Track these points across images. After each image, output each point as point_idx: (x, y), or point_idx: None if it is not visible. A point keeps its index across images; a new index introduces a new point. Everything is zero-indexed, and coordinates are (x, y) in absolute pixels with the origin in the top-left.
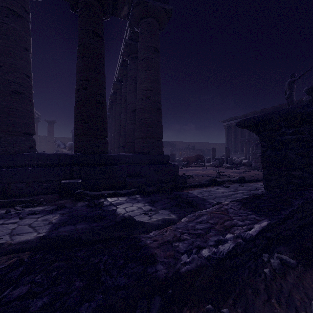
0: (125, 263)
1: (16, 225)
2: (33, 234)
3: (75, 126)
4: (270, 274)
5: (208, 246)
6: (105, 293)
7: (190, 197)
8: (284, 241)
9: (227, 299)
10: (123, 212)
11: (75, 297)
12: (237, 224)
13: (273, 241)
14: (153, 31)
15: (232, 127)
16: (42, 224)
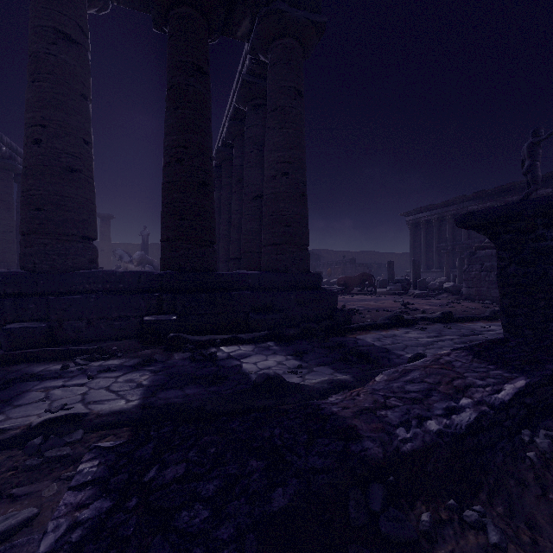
0: (311, 439)
1: (86, 388)
2: (121, 402)
3: (163, 225)
4: (537, 460)
5: (434, 416)
6: (300, 477)
7: (363, 347)
8: (552, 413)
9: (475, 493)
10: (255, 369)
11: (260, 479)
12: (476, 384)
13: (535, 412)
14: (293, 61)
15: (422, 224)
16: (128, 387)
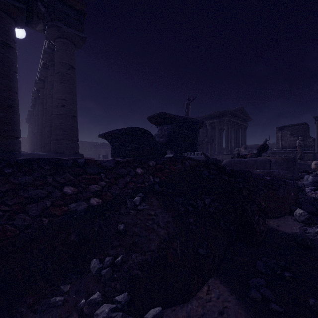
0: None
1: None
2: None
3: None
4: None
5: None
6: None
7: None
8: None
9: None
10: None
11: None
12: None
13: None
14: (68, 51)
15: None
16: None
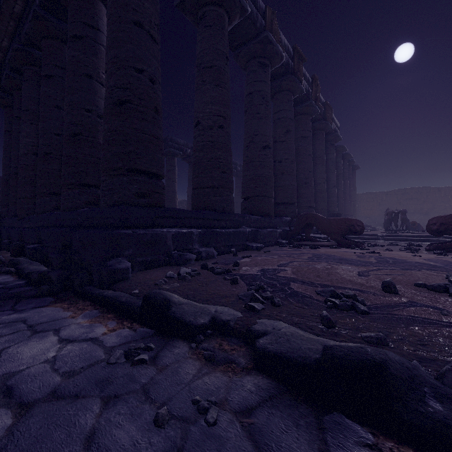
0: None
1: None
2: None
3: None
4: None
5: None
6: None
7: None
8: None
9: None
10: None
11: None
12: None
13: None
14: None
15: None
16: None
